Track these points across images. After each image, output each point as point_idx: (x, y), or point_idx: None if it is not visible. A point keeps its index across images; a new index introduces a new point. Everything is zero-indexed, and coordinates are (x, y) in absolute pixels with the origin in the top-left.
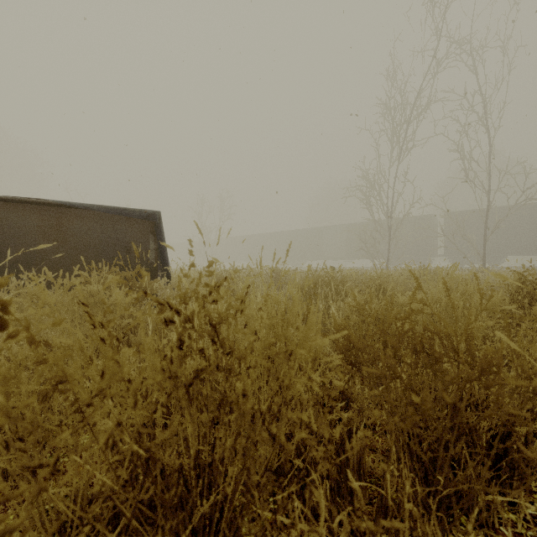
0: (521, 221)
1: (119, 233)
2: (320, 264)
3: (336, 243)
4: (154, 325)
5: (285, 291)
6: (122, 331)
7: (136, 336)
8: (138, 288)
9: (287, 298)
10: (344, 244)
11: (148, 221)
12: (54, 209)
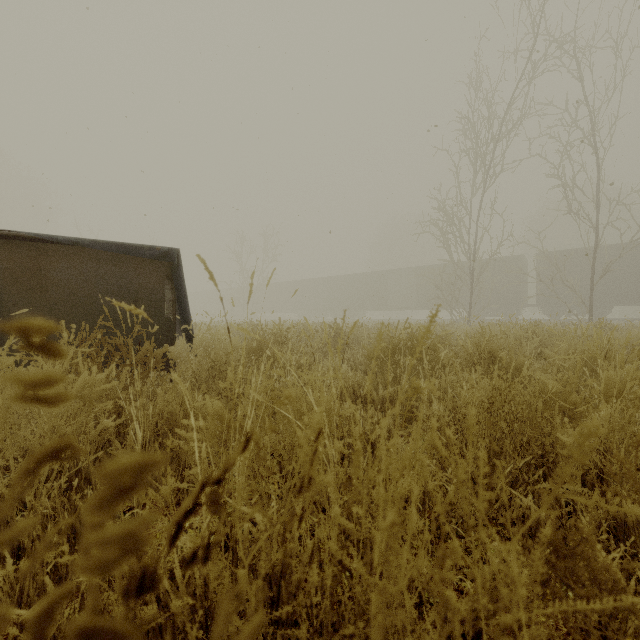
0: (632, 262)
1: (122, 279)
2: (384, 315)
3: (403, 290)
4: (151, 428)
5: (348, 356)
6: (88, 445)
7: (126, 440)
8: (136, 361)
9: (350, 364)
10: (413, 291)
11: (162, 261)
12: (28, 245)
